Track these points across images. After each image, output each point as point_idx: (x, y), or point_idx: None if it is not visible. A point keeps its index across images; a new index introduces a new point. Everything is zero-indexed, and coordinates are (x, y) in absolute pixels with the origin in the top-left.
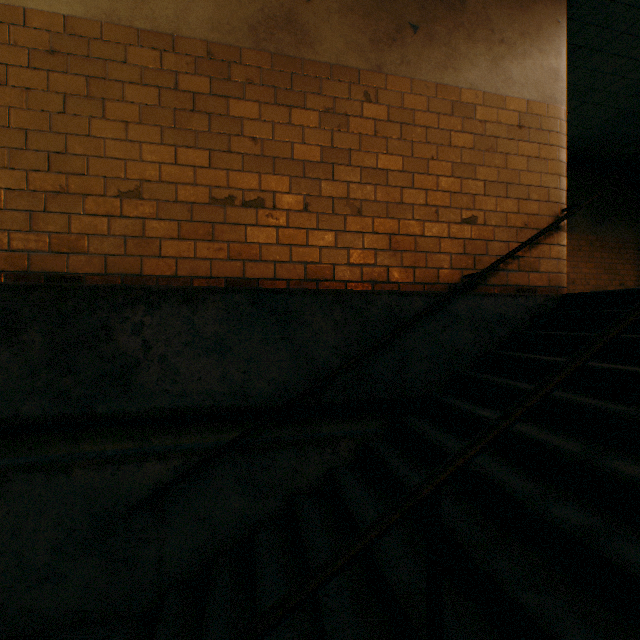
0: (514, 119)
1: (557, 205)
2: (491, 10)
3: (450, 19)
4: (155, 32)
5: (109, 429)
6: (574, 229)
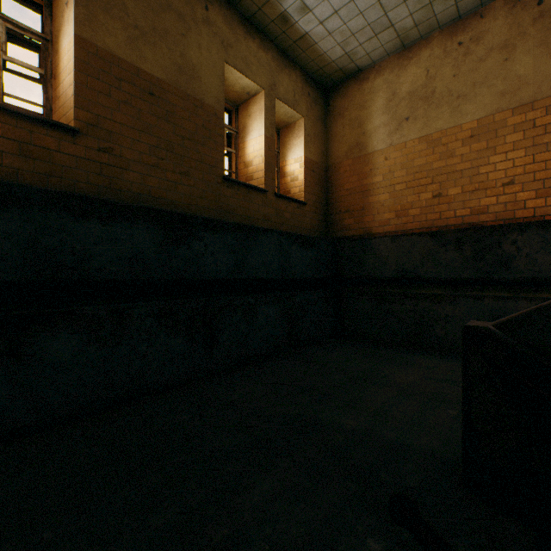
0: None
1: None
2: None
3: None
4: (520, 106)
5: (496, 286)
6: None
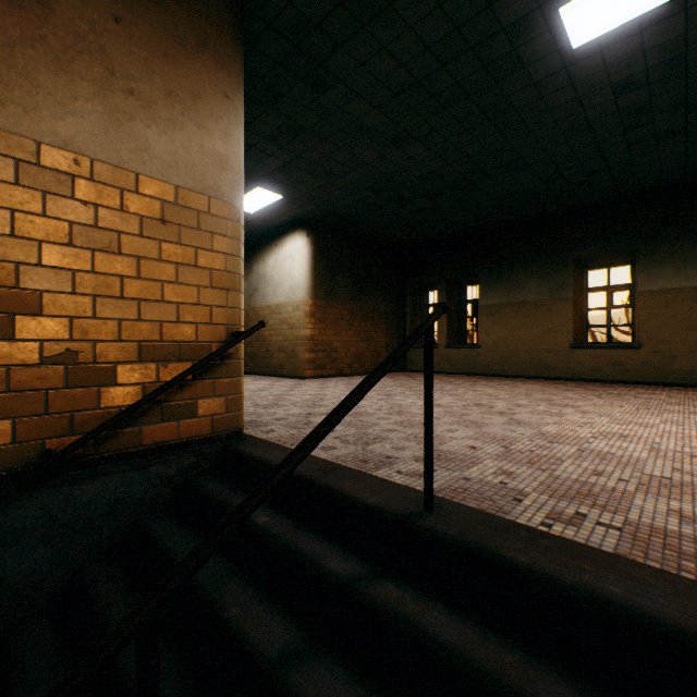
0: (155, 209)
1: (226, 327)
2: (110, 39)
3: (13, 20)
4: None
5: None
6: (338, 298)
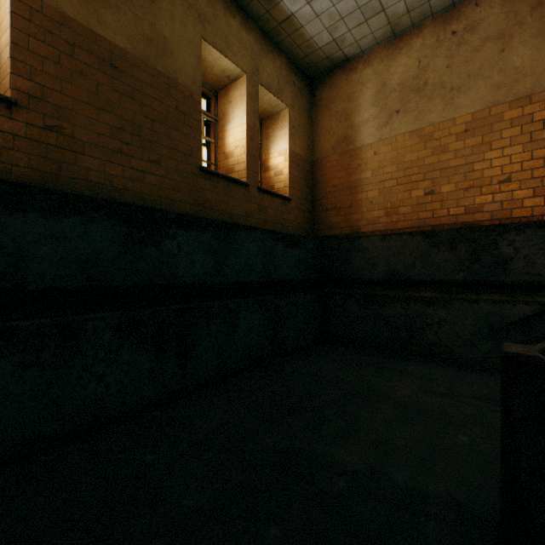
0: None
1: None
2: None
3: None
4: (518, 99)
5: (492, 289)
6: None
